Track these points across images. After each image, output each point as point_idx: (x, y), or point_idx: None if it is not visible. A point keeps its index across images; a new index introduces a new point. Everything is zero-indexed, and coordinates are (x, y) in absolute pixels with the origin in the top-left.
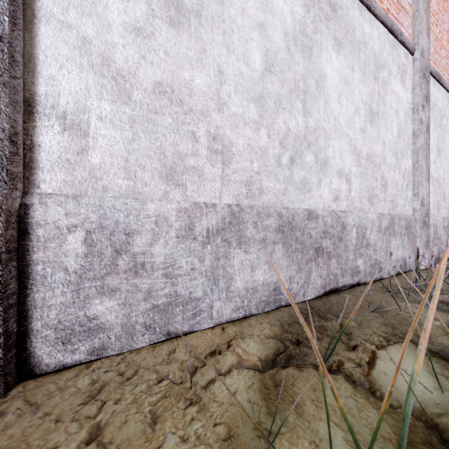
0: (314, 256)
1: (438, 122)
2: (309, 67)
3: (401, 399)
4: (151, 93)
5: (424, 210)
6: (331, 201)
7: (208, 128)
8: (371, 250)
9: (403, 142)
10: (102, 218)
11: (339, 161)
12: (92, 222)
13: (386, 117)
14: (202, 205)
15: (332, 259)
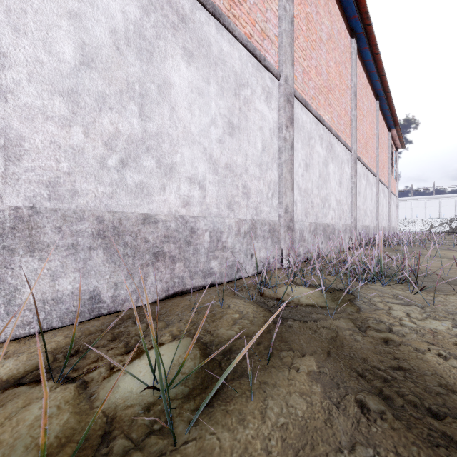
0: (152, 260)
1: (306, 142)
2: (148, 71)
3: (109, 398)
4: None
5: (288, 216)
6: (179, 206)
7: None
8: (228, 252)
9: (269, 156)
10: None
11: (190, 168)
12: None
13: (249, 132)
14: None
15: (177, 263)
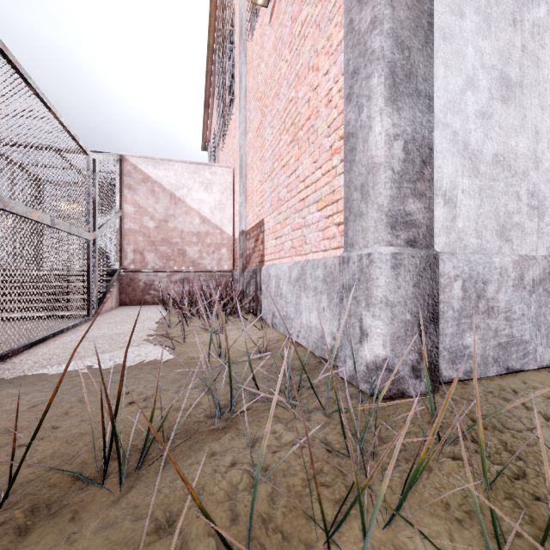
0: None
1: None
2: None
3: None
4: (490, 164)
5: None
6: None
7: (527, 187)
8: None
9: None
10: (470, 270)
11: None
12: (465, 273)
13: None
14: (526, 258)
15: None
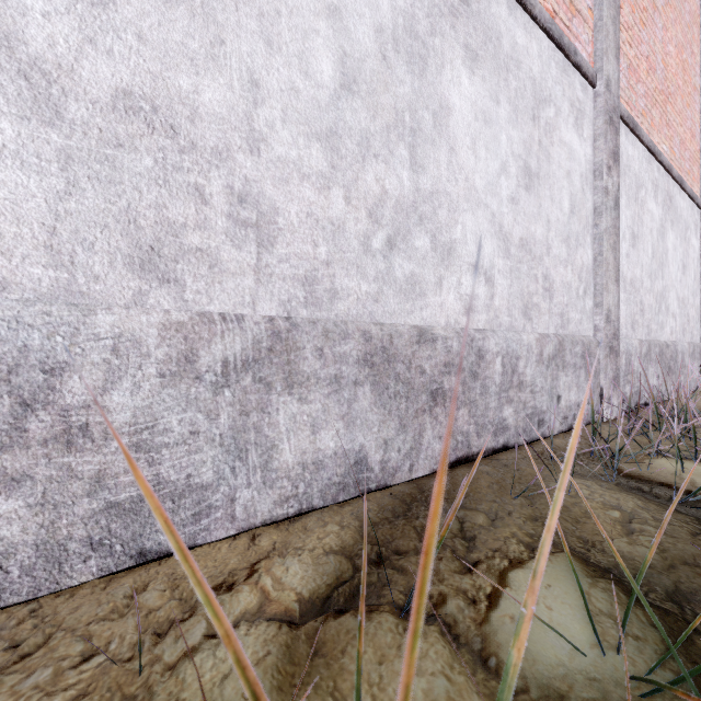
0: (429, 404)
1: (632, 194)
2: (421, 90)
3: (531, 673)
4: (107, 109)
5: (610, 328)
6: (460, 314)
7: (230, 181)
8: (527, 392)
9: (579, 223)
10: None
11: (473, 249)
12: None
13: (552, 181)
14: (215, 318)
15: (460, 409)
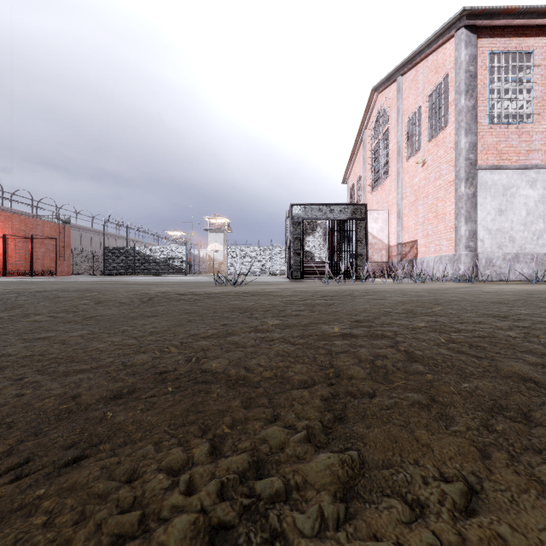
0: None
1: None
2: (545, 207)
3: None
4: (495, 231)
5: None
6: None
7: (508, 235)
8: None
9: None
10: (487, 256)
11: None
12: (486, 257)
13: None
14: (507, 253)
15: None
